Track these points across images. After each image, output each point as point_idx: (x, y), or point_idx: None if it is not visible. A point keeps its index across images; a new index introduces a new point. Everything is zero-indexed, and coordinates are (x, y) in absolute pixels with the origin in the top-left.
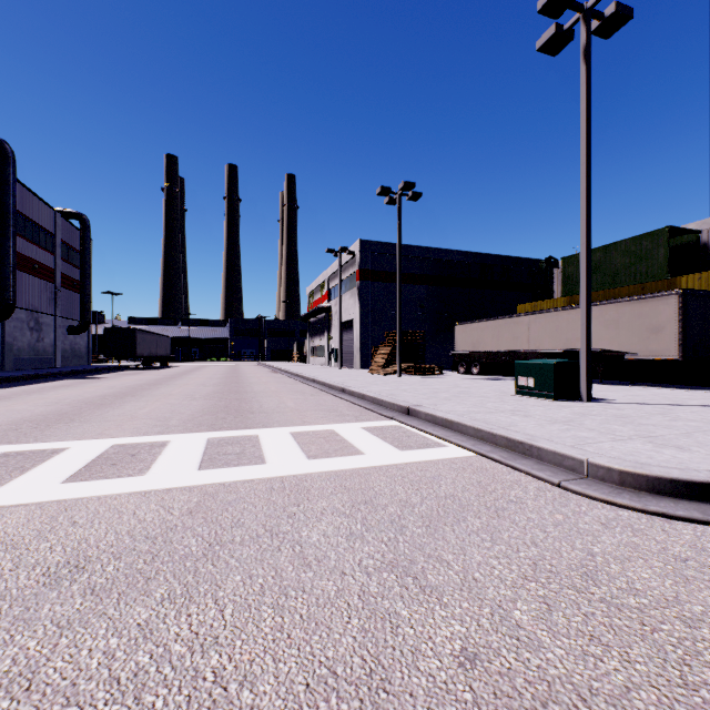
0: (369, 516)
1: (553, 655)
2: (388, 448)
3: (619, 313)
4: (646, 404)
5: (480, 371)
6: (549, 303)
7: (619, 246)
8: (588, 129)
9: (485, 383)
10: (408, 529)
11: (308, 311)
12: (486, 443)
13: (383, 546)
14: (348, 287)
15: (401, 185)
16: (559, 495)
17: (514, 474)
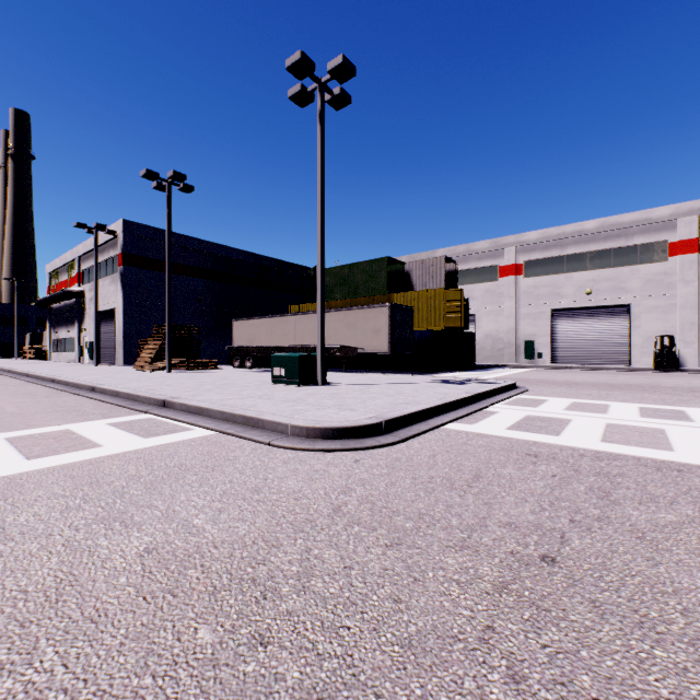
0: (92, 492)
1: (209, 533)
2: (133, 438)
3: (356, 318)
4: (358, 385)
5: (254, 364)
6: (314, 306)
7: (360, 266)
8: (322, 176)
9: (254, 375)
10: (129, 493)
11: (49, 294)
12: (229, 422)
13: (99, 509)
14: (109, 272)
15: (170, 174)
16: (267, 450)
17: (241, 442)
